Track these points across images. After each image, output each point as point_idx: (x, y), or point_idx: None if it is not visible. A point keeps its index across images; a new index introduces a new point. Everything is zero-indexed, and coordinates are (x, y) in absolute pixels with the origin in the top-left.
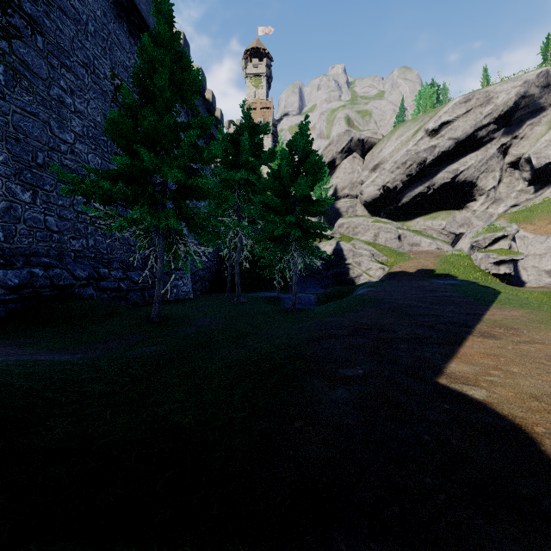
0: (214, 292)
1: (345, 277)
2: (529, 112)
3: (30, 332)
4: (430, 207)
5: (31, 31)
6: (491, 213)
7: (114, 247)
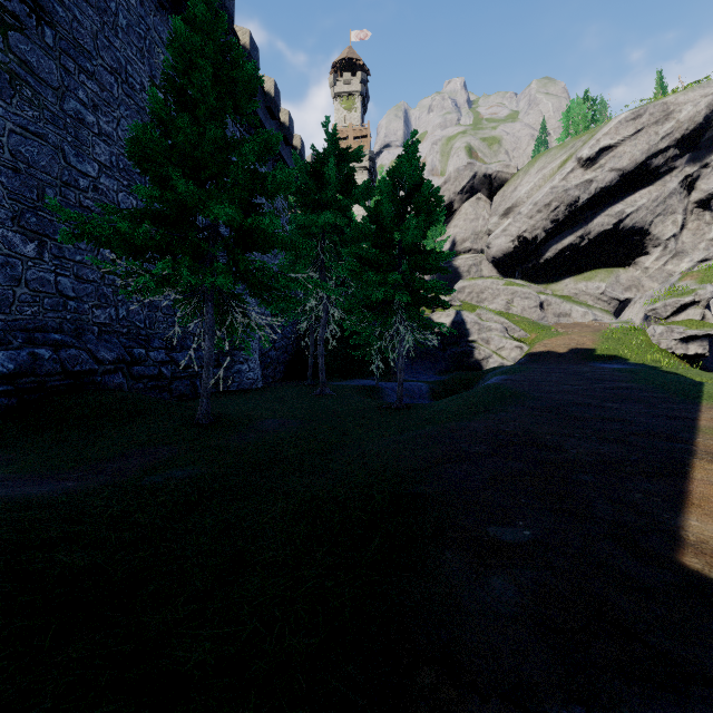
0: (292, 379)
1: (468, 359)
2: None
3: (21, 440)
4: (583, 264)
5: (36, 21)
6: (670, 270)
7: (154, 319)
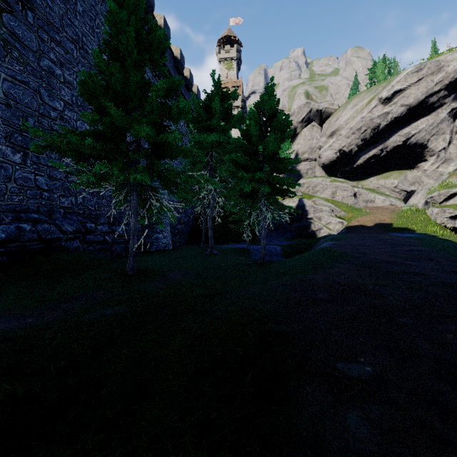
0: (191, 243)
1: (307, 230)
2: None
3: (7, 286)
4: (382, 168)
5: (21, 6)
6: (441, 171)
7: (101, 204)
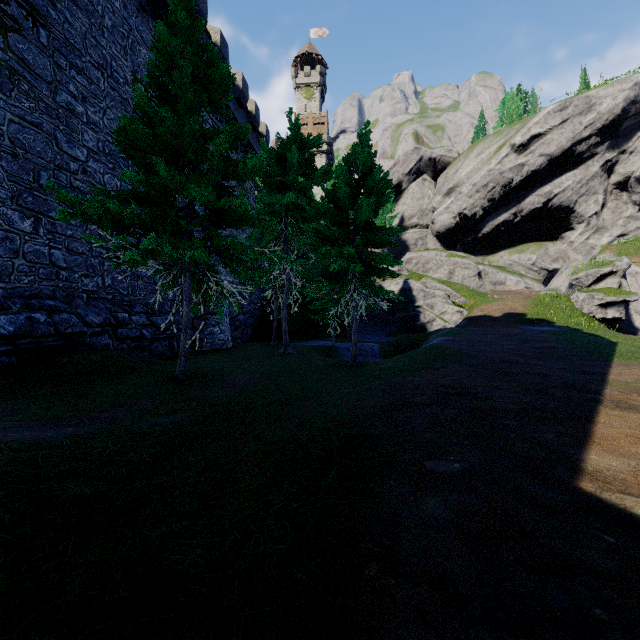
0: (258, 340)
1: (415, 323)
2: (639, 121)
3: (22, 394)
4: (516, 239)
5: (32, 23)
6: (592, 244)
7: (136, 287)
